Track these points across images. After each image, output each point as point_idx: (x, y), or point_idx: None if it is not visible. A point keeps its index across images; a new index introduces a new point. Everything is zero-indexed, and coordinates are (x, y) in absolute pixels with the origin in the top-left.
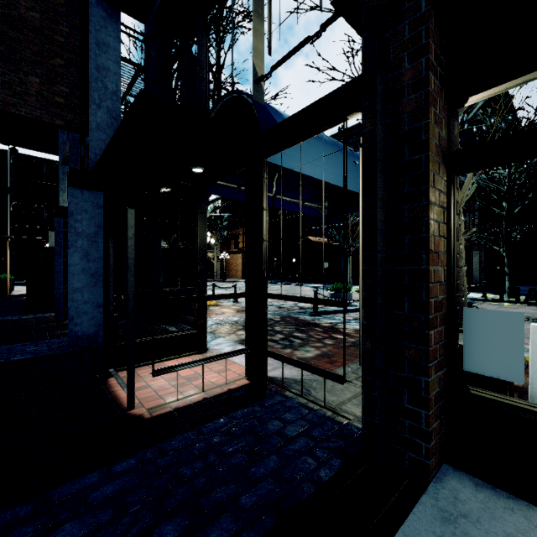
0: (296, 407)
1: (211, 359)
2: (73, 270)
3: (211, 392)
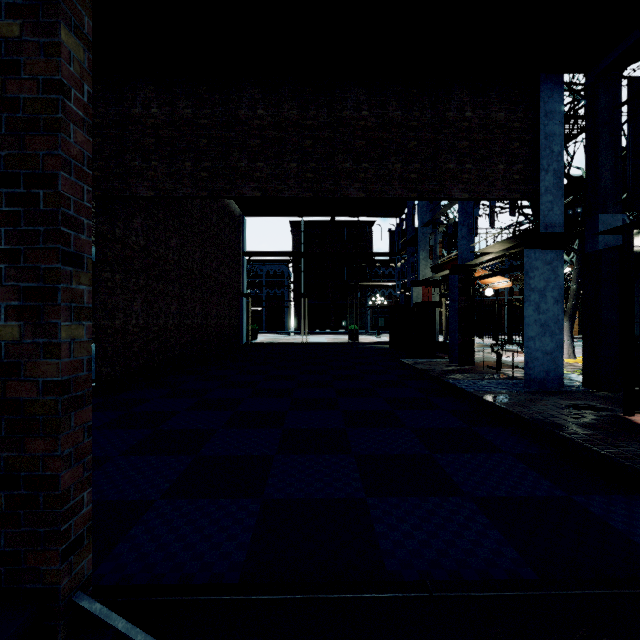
0: None
1: None
2: (527, 321)
3: None
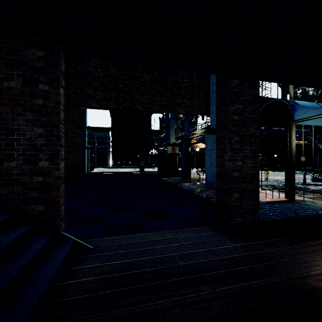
0: (312, 205)
1: (275, 189)
2: (206, 161)
3: (274, 200)
